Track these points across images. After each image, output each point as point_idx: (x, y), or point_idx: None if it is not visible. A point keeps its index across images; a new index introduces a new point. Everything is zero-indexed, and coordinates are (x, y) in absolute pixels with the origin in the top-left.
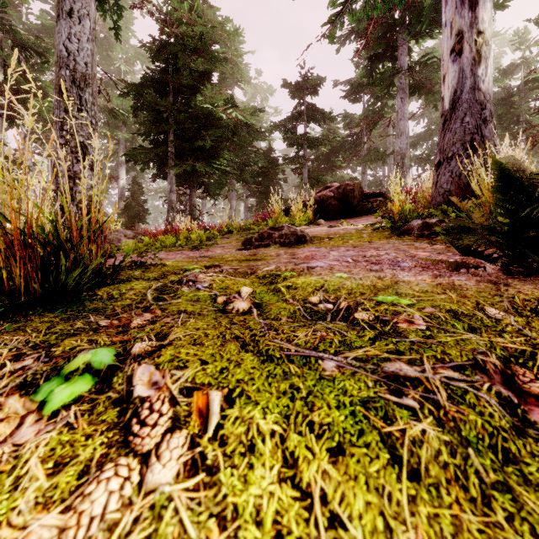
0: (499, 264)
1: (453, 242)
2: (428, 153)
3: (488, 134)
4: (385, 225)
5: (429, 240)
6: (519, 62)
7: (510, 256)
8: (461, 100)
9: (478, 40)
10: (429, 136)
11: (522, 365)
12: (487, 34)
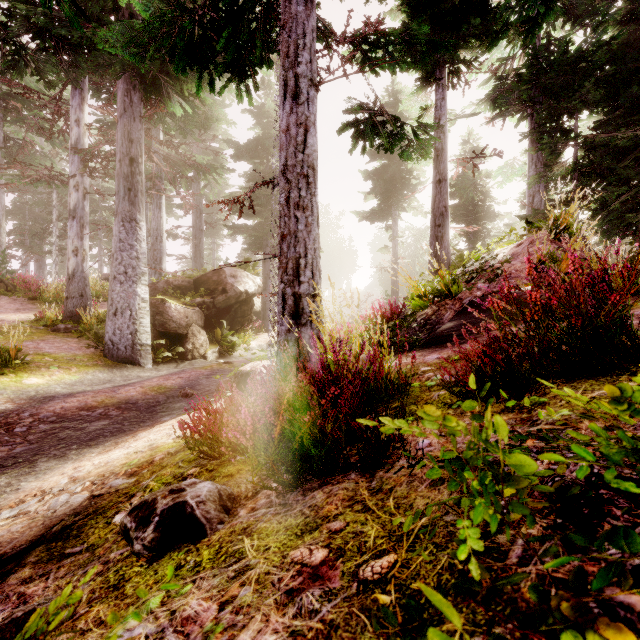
0: (95, 347)
1: (88, 344)
2: (13, 208)
3: (88, 291)
4: (32, 319)
5: (70, 335)
6: (98, 169)
7: (97, 345)
8: (77, 275)
9: (84, 253)
10: (13, 189)
11: (99, 360)
12: (87, 251)
